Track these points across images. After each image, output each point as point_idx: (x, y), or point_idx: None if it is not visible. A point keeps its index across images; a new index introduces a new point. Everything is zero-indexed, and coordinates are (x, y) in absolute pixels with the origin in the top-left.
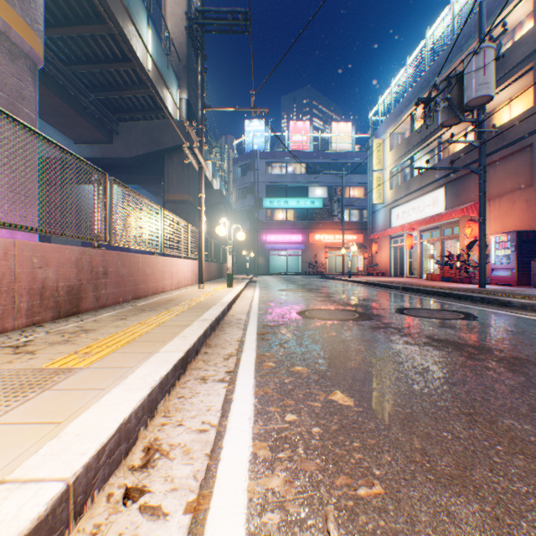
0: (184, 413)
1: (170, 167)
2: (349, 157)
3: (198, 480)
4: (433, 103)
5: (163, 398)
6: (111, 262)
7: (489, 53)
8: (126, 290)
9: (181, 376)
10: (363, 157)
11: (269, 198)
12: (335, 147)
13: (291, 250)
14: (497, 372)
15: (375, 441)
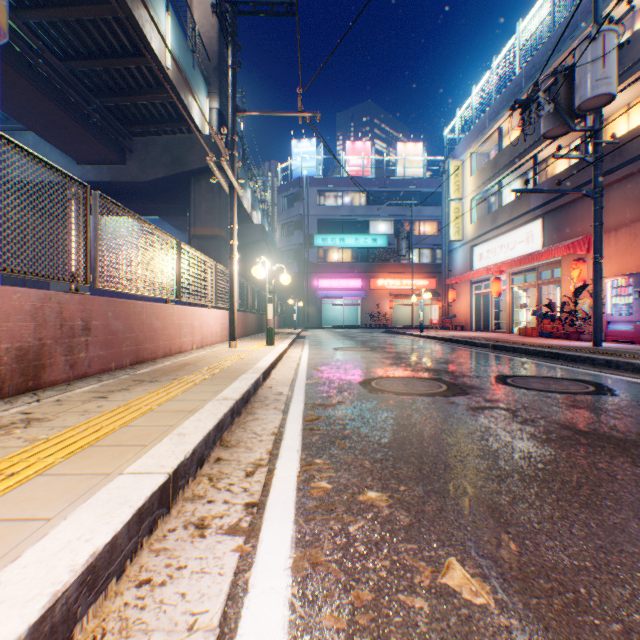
0: None
1: (197, 194)
2: (419, 184)
3: None
4: (535, 105)
5: (98, 597)
6: (97, 312)
7: (610, 38)
8: (121, 351)
9: (158, 522)
10: (436, 185)
11: (321, 235)
12: (402, 173)
13: (349, 299)
14: None
15: None
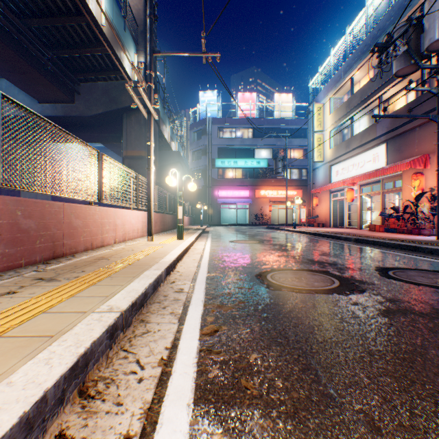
0: None
1: (128, 126)
2: (290, 123)
3: None
4: (392, 47)
5: None
6: (0, 211)
7: None
8: (33, 248)
9: None
10: (302, 123)
11: (220, 159)
12: (278, 115)
13: (240, 204)
14: None
15: None
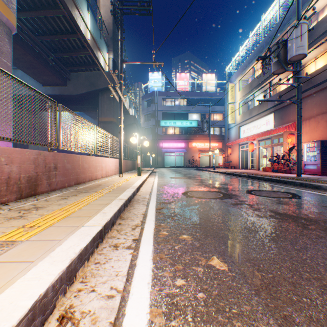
0: (97, 278)
1: (102, 101)
2: (213, 95)
3: None
4: (268, 59)
5: (82, 265)
6: (60, 160)
7: (304, 27)
8: (70, 178)
9: (99, 244)
10: (222, 95)
11: (164, 120)
12: (205, 89)
13: (178, 153)
14: None
15: (250, 308)
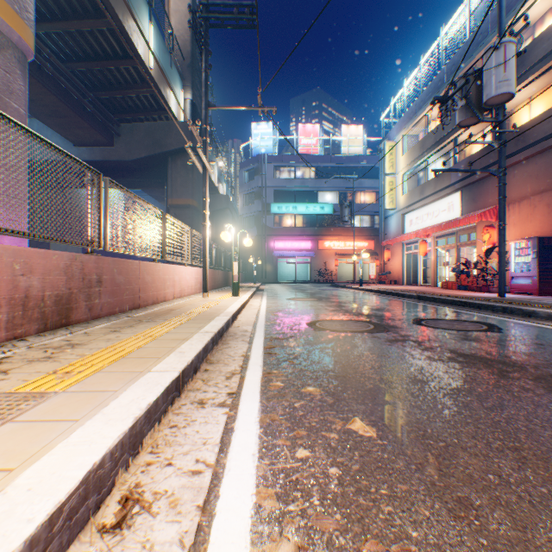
0: (175, 448)
1: (173, 171)
2: (360, 160)
3: (184, 547)
4: (450, 101)
5: (151, 429)
6: (106, 269)
7: (510, 48)
8: (122, 299)
9: (175, 400)
10: (374, 161)
11: (277, 204)
12: (345, 151)
13: (300, 258)
14: (536, 394)
15: (407, 487)
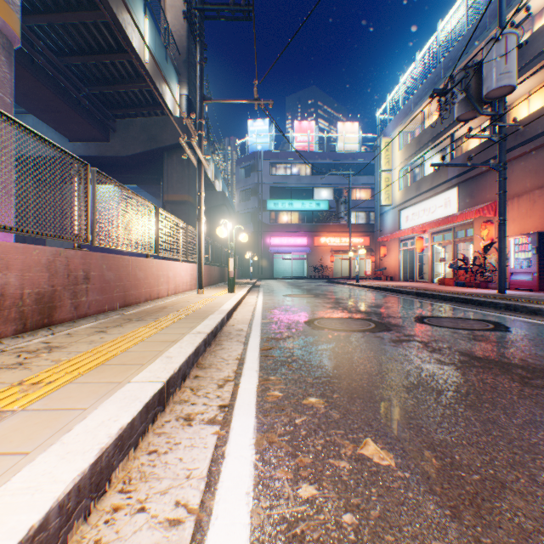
0: (151, 484)
1: (169, 167)
2: (356, 157)
3: None
4: (450, 94)
5: (124, 458)
6: (94, 265)
7: (511, 39)
8: (112, 296)
9: (157, 416)
10: (370, 158)
11: (273, 200)
12: (341, 148)
13: (296, 254)
14: None
15: None
